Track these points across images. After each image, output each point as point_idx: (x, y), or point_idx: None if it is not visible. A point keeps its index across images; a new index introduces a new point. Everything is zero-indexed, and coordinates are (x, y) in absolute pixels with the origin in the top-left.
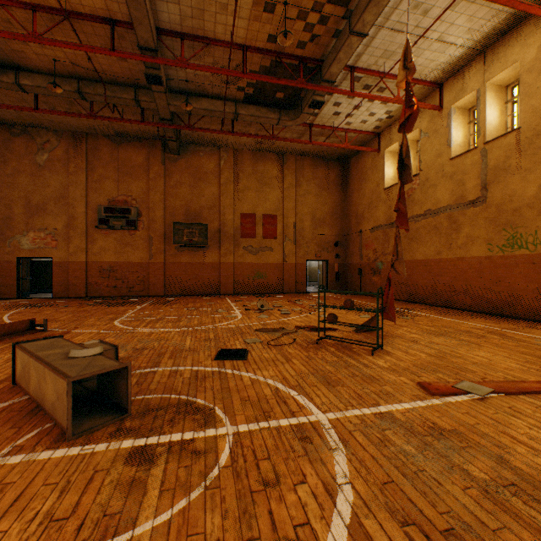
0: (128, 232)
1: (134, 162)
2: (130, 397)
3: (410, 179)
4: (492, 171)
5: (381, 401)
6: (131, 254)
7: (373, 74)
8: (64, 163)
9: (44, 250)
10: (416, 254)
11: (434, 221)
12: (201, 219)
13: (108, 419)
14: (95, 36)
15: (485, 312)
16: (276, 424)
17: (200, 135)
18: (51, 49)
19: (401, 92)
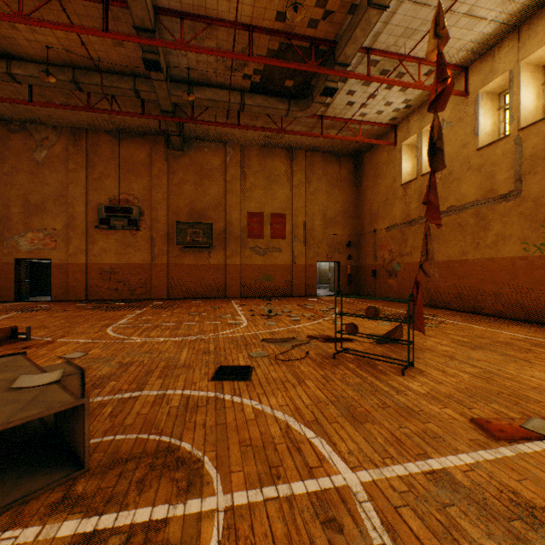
0: (129, 232)
1: (136, 159)
2: (88, 446)
3: (442, 166)
4: (528, 160)
5: (430, 450)
6: (133, 255)
7: (391, 57)
8: (63, 160)
9: (42, 251)
10: (437, 255)
11: (459, 219)
12: (206, 218)
13: (54, 479)
14: (88, 18)
15: (520, 319)
16: (288, 492)
17: (205, 130)
18: (42, 34)
19: (421, 78)
